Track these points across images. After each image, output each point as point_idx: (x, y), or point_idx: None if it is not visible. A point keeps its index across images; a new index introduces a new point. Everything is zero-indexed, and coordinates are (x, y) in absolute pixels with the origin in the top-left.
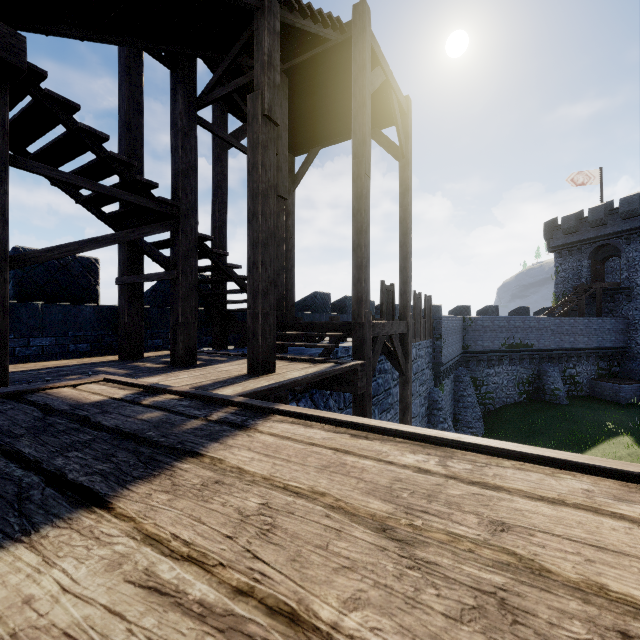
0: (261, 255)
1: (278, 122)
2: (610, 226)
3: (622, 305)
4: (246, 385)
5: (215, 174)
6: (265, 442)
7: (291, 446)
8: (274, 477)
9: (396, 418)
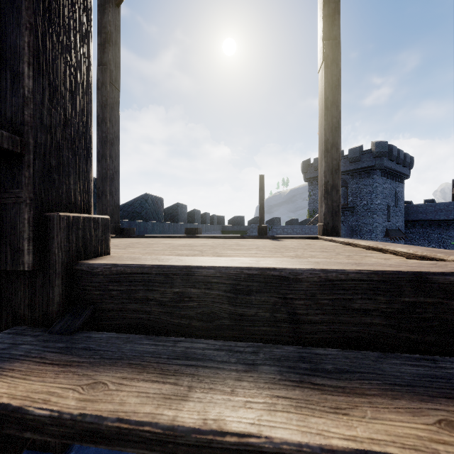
0: None
1: None
2: (342, 166)
3: (349, 218)
4: None
5: None
6: None
7: None
8: None
9: None
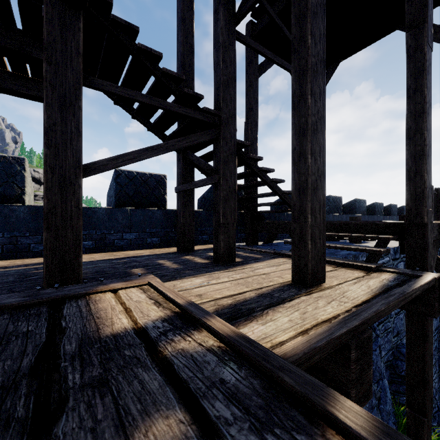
0: (310, 143)
1: None
2: None
3: None
4: (302, 308)
5: (247, 99)
6: None
7: None
8: None
9: None
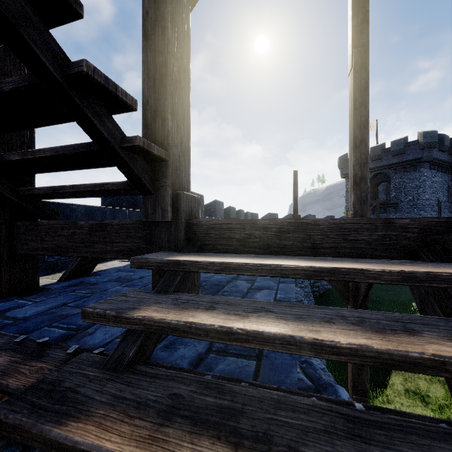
0: None
1: None
2: (384, 160)
3: (391, 215)
4: None
5: None
6: None
7: None
8: None
9: None
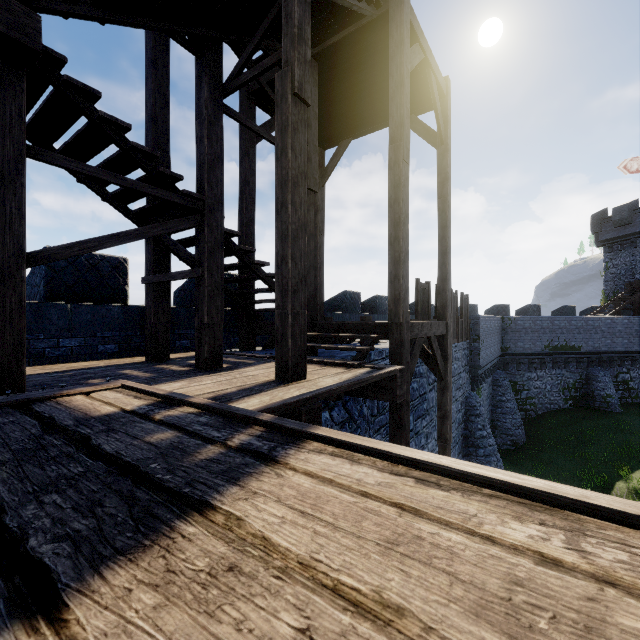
0: (290, 249)
1: (309, 102)
2: None
3: None
4: (274, 394)
5: (243, 169)
6: (300, 487)
7: (336, 497)
8: (316, 560)
9: (432, 425)
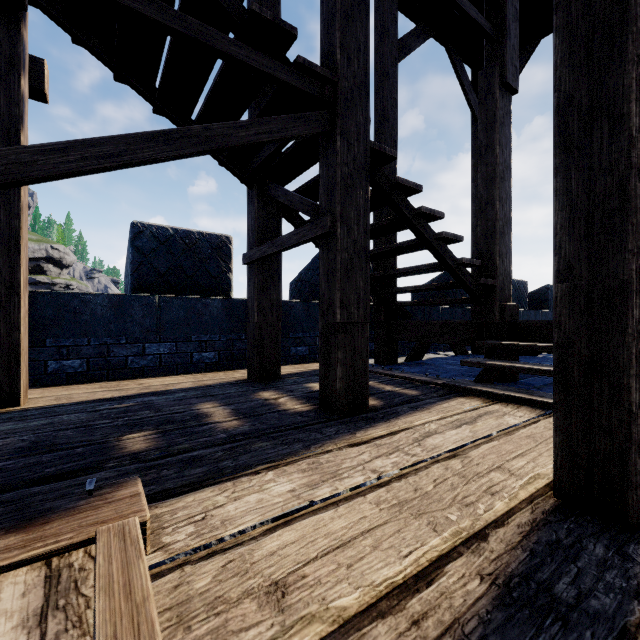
0: (636, 65)
1: None
2: None
3: None
4: None
5: (379, 100)
6: None
7: None
8: None
9: None
